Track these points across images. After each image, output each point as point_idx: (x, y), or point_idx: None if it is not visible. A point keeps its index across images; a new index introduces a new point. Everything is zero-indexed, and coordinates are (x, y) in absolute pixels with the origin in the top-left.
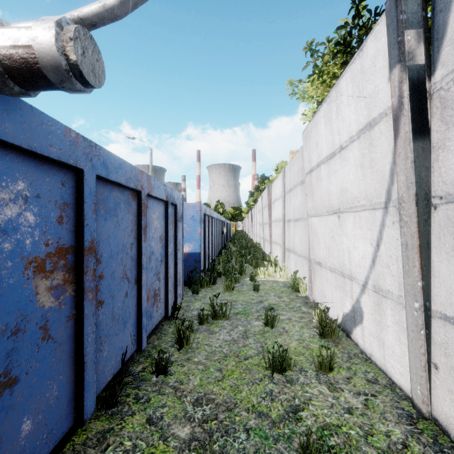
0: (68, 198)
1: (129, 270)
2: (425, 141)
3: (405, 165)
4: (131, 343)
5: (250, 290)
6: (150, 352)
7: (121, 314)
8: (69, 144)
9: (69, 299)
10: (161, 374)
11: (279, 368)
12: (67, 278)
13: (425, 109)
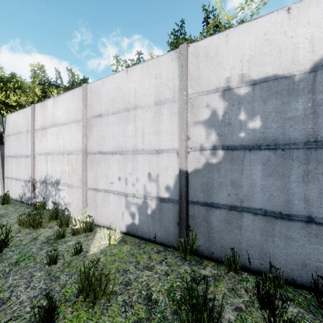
0: None
1: None
2: (3, 145)
3: None
4: None
5: None
6: None
7: None
8: None
9: None
10: None
11: None
12: None
13: (3, 140)
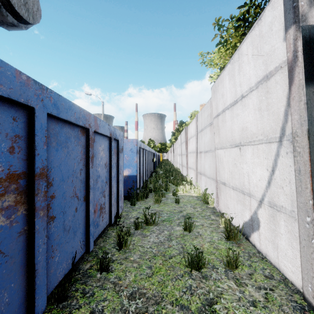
0: (20, 131)
1: (78, 190)
2: None
3: (299, 106)
4: (80, 247)
5: (173, 202)
6: (97, 252)
7: (71, 225)
8: (20, 85)
9: (20, 217)
10: (104, 271)
11: (196, 266)
12: (19, 199)
13: None
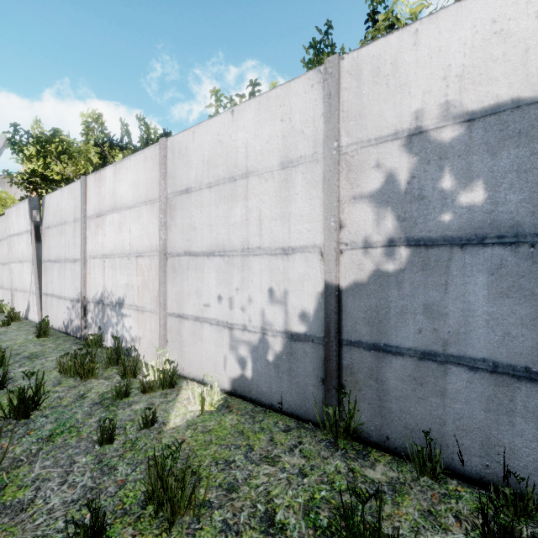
0: None
1: None
2: (40, 244)
3: (33, 250)
4: None
5: None
6: None
7: None
8: None
9: None
10: None
11: None
12: None
13: (40, 234)
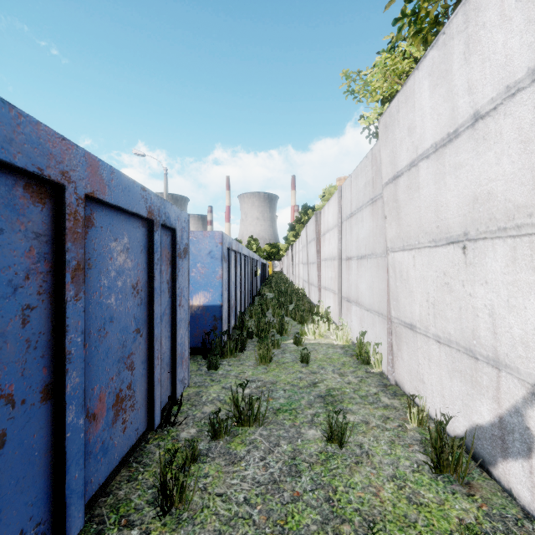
0: None
1: (16, 374)
2: None
3: None
4: None
5: (296, 361)
6: (103, 522)
7: None
8: None
9: None
10: None
11: None
12: None
13: None
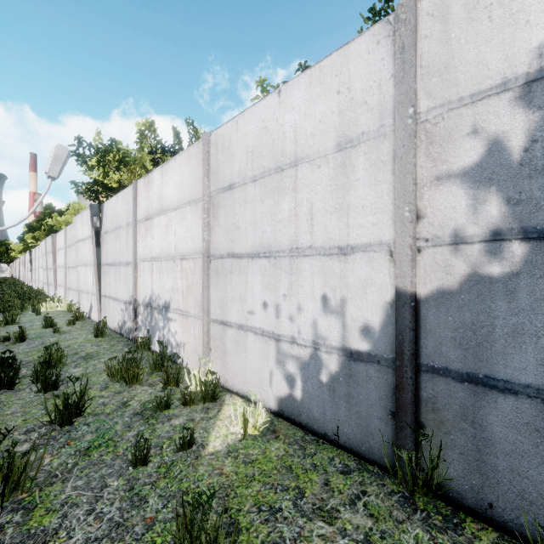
0: None
1: None
2: (100, 248)
3: (94, 254)
4: None
5: (33, 316)
6: None
7: None
8: None
9: None
10: None
11: (50, 326)
12: None
13: (100, 239)
